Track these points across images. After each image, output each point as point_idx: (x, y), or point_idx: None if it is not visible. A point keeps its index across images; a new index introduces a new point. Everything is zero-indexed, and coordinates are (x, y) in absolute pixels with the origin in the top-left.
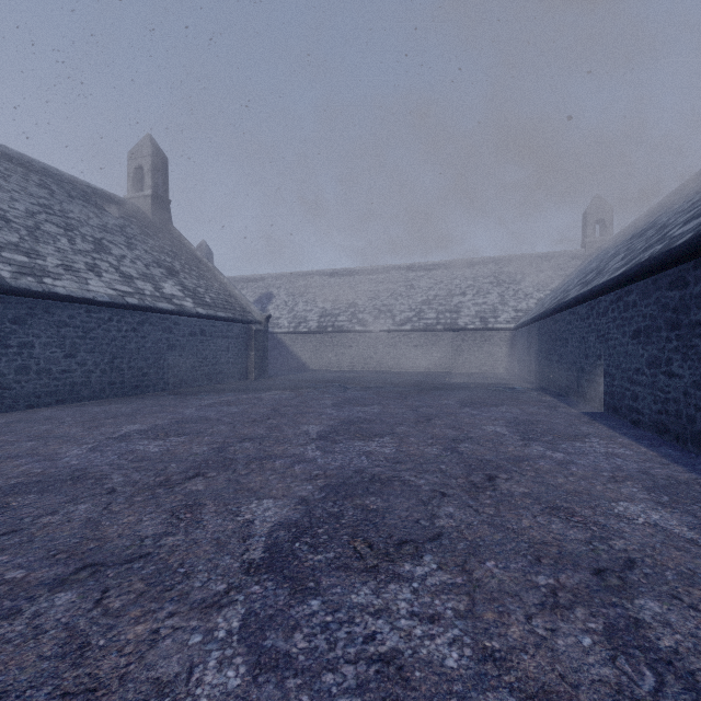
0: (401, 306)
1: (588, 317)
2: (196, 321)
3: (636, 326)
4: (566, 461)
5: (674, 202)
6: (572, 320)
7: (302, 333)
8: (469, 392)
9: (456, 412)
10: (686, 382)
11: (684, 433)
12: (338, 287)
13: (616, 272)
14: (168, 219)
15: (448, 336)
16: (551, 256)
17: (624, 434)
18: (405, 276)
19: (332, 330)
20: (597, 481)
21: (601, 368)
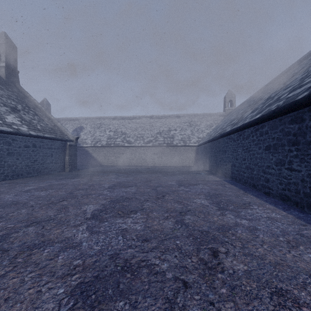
0: (147, 134)
1: (238, 139)
2: (29, 139)
3: (268, 144)
4: (252, 228)
5: (265, 91)
6: (228, 141)
7: (98, 147)
8: (181, 176)
9: (177, 190)
10: (303, 174)
11: (301, 202)
12: (117, 125)
13: (254, 117)
14: (16, 81)
15: (169, 149)
16: (211, 115)
17: (266, 201)
18: (149, 121)
19: (113, 145)
20: (282, 248)
21: (246, 165)
